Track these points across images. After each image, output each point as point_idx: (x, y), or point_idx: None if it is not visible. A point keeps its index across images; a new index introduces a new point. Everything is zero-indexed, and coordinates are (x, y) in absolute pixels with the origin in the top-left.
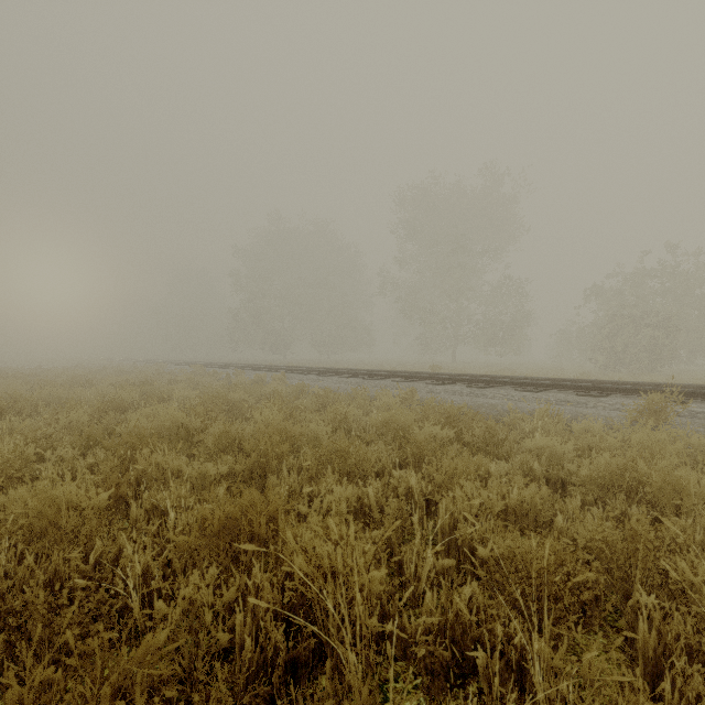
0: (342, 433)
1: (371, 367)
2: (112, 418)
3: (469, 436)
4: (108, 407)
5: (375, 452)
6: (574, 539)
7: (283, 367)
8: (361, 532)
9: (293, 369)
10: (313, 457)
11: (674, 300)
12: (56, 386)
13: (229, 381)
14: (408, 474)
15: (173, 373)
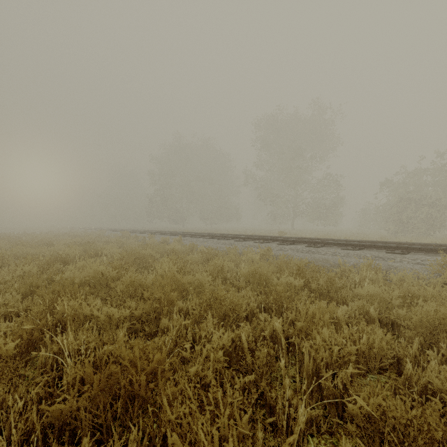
0: (219, 281)
1: (239, 232)
2: (55, 269)
3: (315, 285)
4: (56, 260)
5: (244, 297)
6: (425, 386)
7: (181, 232)
8: (236, 377)
9: (187, 234)
10: (197, 302)
11: (441, 188)
12: (28, 245)
13: (145, 242)
14: (272, 319)
15: (109, 237)
